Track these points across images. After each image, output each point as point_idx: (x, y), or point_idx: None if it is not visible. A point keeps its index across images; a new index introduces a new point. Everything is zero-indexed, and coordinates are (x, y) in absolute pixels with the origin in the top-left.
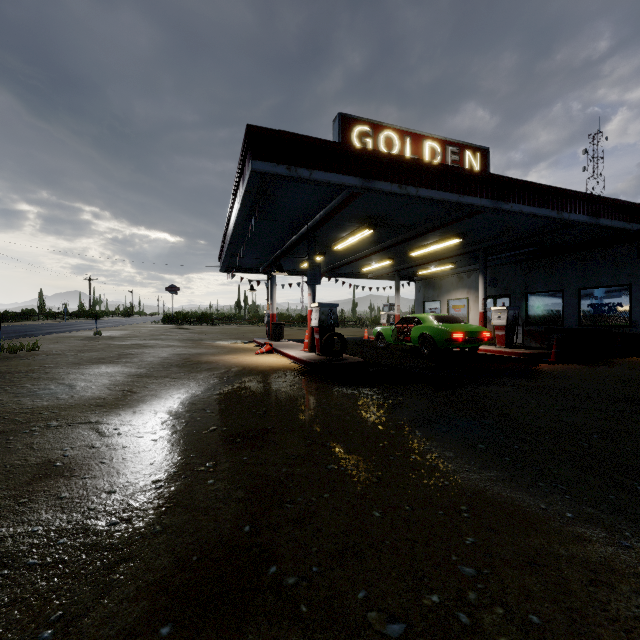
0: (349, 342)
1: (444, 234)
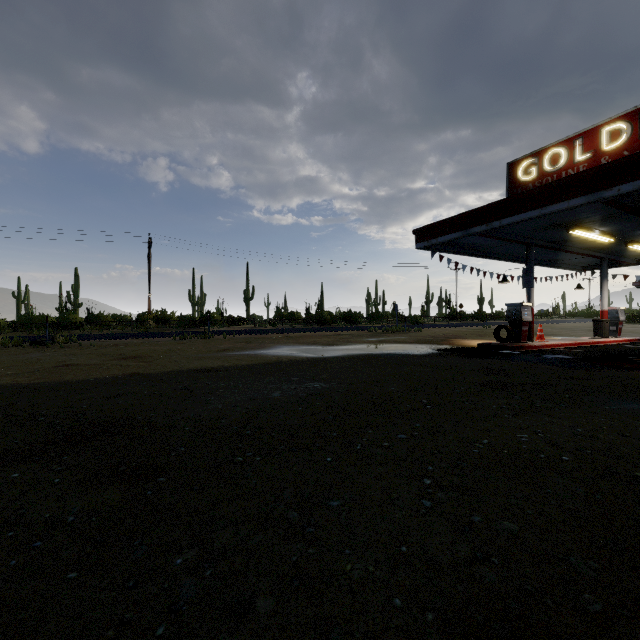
0: None
1: None
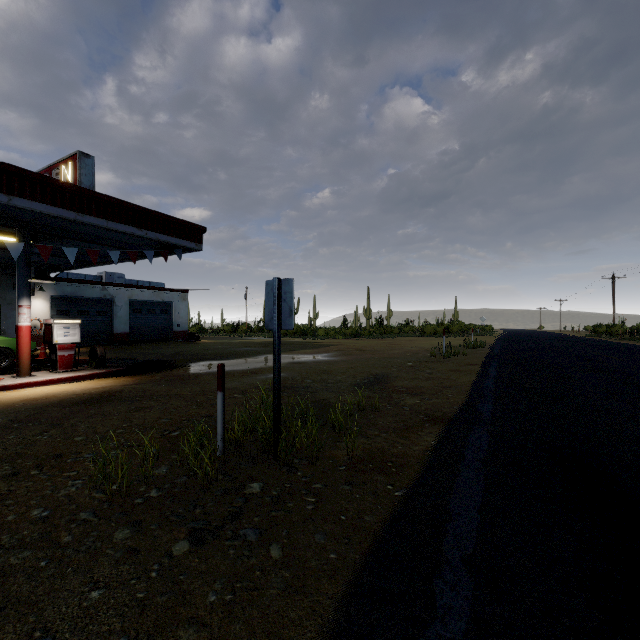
0: None
1: None
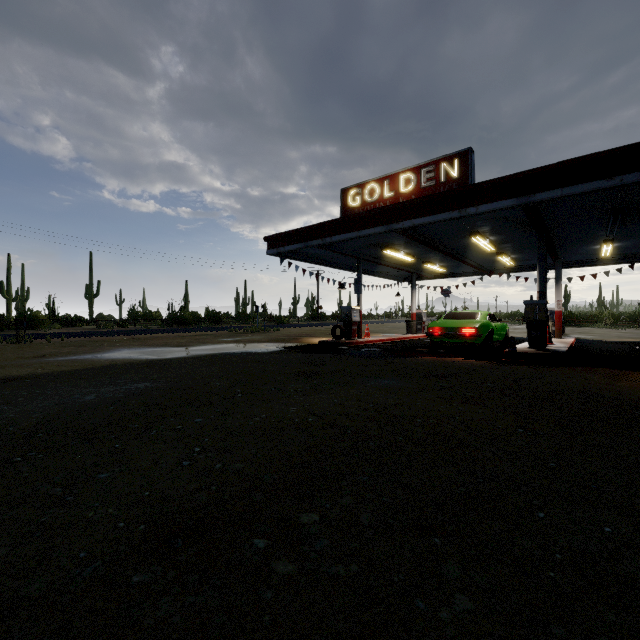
0: None
1: (460, 235)
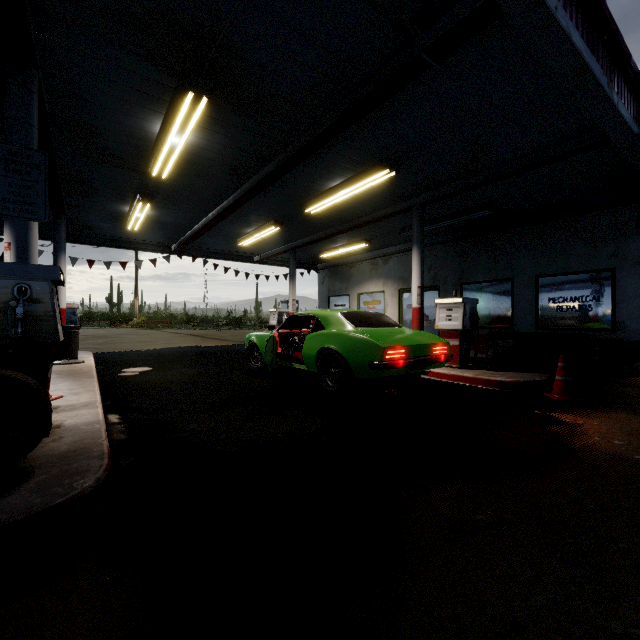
0: (216, 355)
1: (364, 158)
